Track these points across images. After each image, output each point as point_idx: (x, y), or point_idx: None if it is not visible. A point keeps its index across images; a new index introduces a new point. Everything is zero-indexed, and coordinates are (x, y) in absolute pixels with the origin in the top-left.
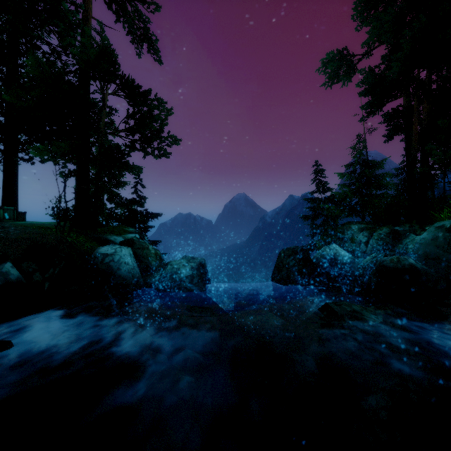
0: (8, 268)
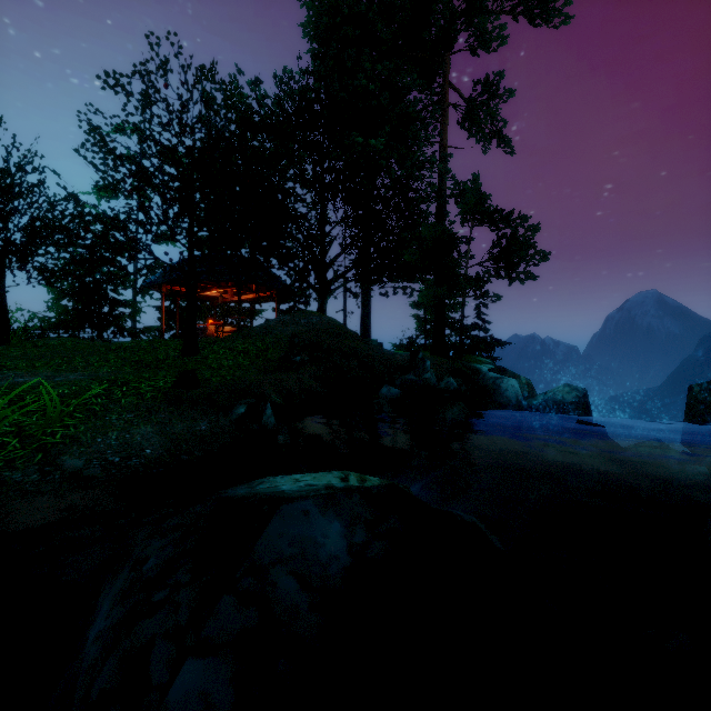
0: (452, 380)
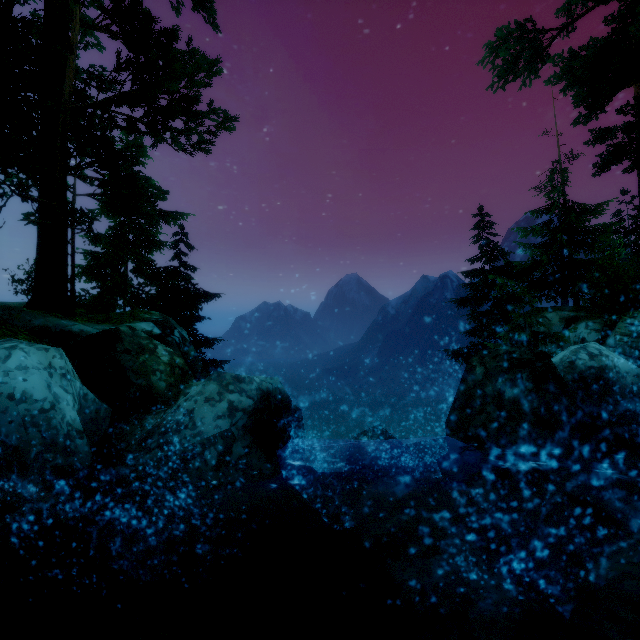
0: None
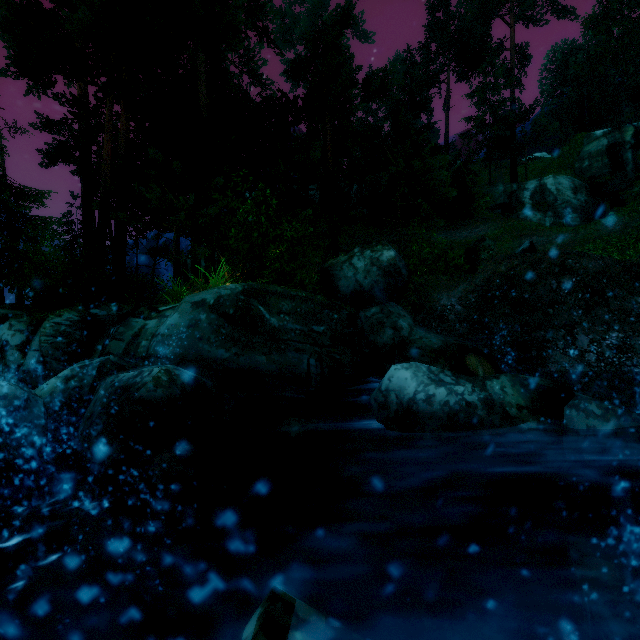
0: None
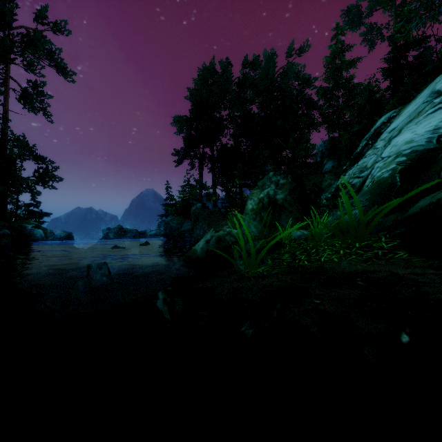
0: (7, 230)
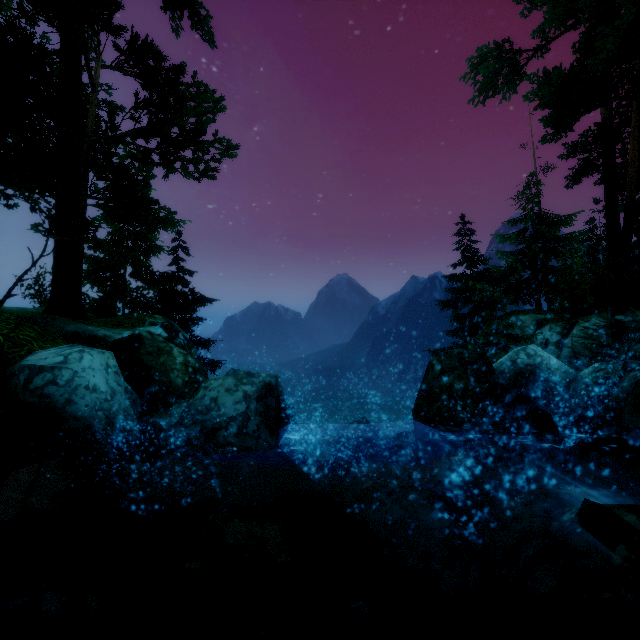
0: None
